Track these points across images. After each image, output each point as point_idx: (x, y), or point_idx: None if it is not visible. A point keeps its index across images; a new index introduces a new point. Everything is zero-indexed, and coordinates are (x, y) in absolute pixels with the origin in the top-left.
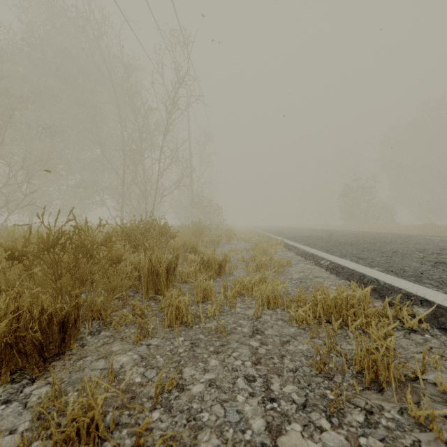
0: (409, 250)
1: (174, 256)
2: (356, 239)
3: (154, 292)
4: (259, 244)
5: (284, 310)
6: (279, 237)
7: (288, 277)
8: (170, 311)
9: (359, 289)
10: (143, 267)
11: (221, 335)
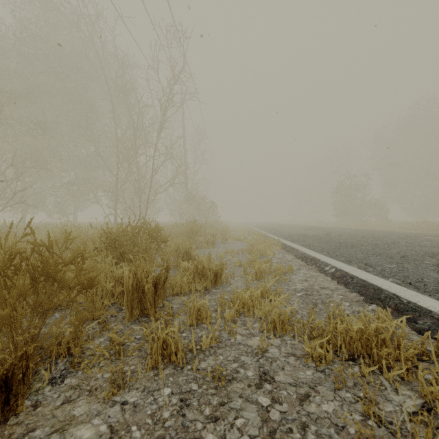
0: (418, 254)
1: (163, 268)
2: (356, 240)
3: (139, 311)
4: (255, 244)
5: (294, 338)
6: (275, 236)
7: (291, 288)
8: (155, 348)
9: (376, 307)
10: (126, 284)
11: (219, 384)
